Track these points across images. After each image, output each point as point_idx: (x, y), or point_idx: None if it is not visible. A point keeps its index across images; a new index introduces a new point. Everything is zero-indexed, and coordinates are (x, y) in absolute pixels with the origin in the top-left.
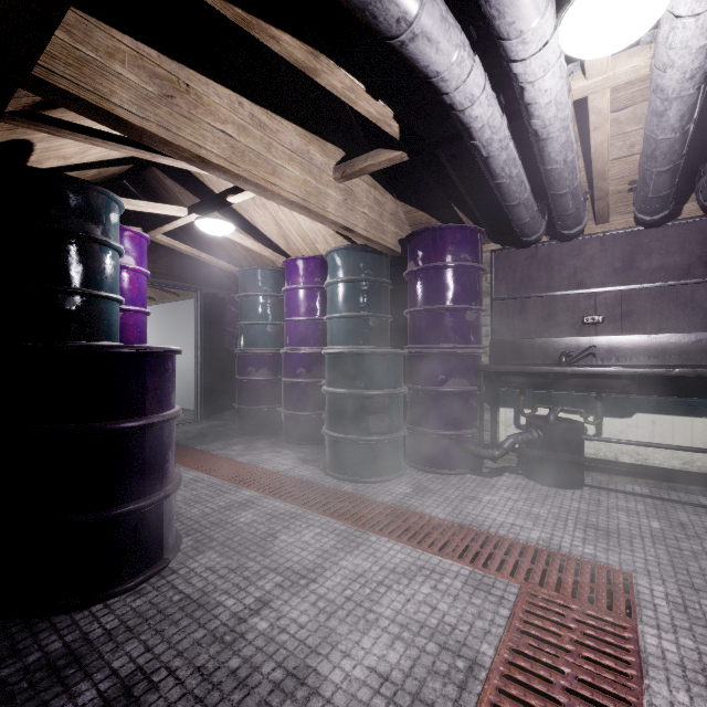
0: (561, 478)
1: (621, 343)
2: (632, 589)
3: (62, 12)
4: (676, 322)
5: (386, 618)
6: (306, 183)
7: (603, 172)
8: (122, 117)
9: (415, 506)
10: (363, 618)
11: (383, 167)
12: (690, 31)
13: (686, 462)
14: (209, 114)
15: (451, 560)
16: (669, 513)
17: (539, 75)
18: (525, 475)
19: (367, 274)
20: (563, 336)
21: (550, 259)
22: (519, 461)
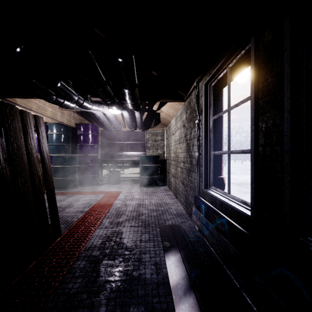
0: (115, 182)
1: (127, 153)
2: (121, 192)
3: (26, 98)
4: (136, 150)
5: (81, 200)
6: (53, 112)
7: (122, 121)
8: (18, 104)
9: (83, 191)
10: (77, 201)
11: (74, 111)
12: (125, 114)
13: (137, 176)
14: (33, 99)
15: (92, 194)
16: (132, 185)
17: (107, 113)
18: (108, 184)
19: (64, 132)
20: (117, 152)
21: (114, 134)
22: (108, 182)
